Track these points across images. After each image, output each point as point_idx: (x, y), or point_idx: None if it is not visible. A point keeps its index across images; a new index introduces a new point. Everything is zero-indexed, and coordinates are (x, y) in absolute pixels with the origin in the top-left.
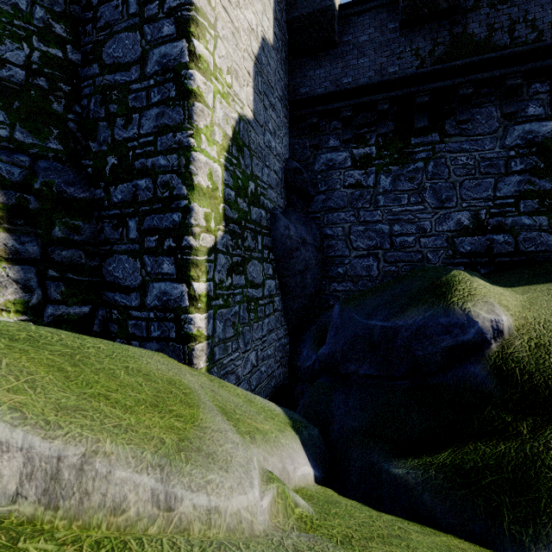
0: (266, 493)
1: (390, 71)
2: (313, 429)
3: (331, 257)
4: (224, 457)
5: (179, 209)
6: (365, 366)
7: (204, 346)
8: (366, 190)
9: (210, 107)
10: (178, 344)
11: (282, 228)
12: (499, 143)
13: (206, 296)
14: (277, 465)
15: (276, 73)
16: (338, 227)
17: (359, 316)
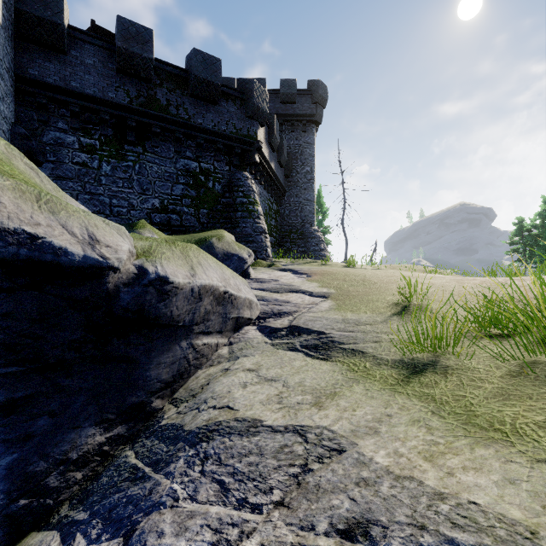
0: None
1: (110, 95)
2: None
3: None
4: None
5: None
6: None
7: None
8: (91, 170)
9: None
10: None
11: None
12: (174, 165)
13: None
14: None
15: (4, 48)
16: (67, 192)
17: None
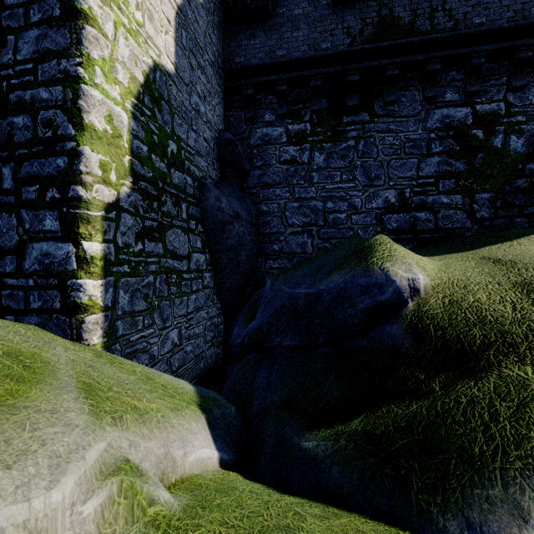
0: (96, 493)
1: (323, 47)
2: (229, 407)
3: (267, 234)
4: (24, 446)
5: (65, 152)
6: (289, 336)
7: (100, 318)
8: (300, 166)
9: (110, 38)
10: (64, 316)
11: (212, 199)
12: (422, 125)
13: (103, 259)
14: (155, 451)
15: (206, 35)
16: (274, 203)
17: (286, 287)
